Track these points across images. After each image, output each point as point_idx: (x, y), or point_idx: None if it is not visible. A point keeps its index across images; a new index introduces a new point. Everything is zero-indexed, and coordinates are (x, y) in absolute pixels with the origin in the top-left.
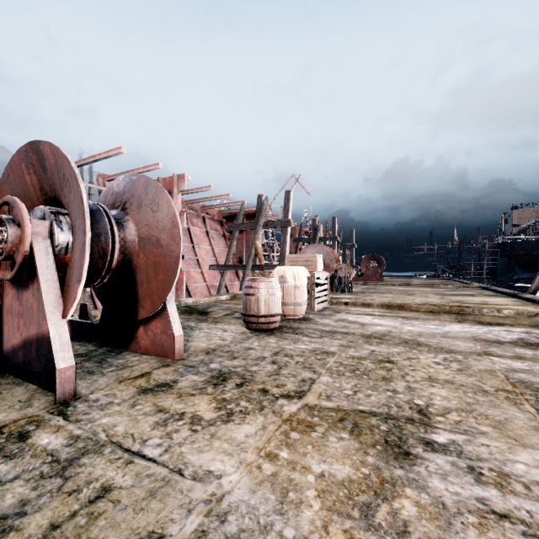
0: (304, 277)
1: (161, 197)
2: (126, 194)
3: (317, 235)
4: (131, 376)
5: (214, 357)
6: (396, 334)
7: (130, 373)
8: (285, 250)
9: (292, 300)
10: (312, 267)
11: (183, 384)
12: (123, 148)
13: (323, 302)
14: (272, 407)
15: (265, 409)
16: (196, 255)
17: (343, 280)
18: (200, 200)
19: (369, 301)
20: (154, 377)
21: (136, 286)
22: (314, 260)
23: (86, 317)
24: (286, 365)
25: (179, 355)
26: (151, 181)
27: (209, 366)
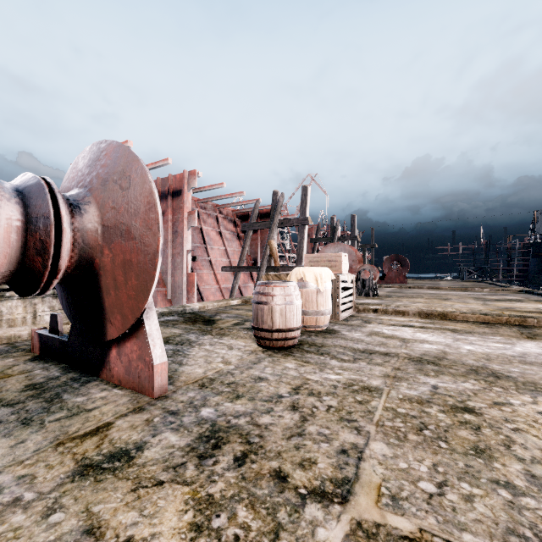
0: (328, 280)
1: (133, 168)
2: (91, 167)
3: (336, 234)
4: (80, 431)
5: (209, 394)
6: (455, 357)
7: (80, 425)
8: (303, 250)
9: (314, 308)
10: (335, 268)
11: (150, 454)
12: (129, 142)
13: (349, 309)
14: (295, 528)
15: (282, 536)
16: (209, 256)
17: (367, 282)
18: (213, 198)
19: (403, 309)
20: (112, 436)
21: (102, 295)
22: (338, 260)
23: (56, 330)
24: (313, 413)
25: (161, 391)
26: (122, 148)
27: (199, 413)
